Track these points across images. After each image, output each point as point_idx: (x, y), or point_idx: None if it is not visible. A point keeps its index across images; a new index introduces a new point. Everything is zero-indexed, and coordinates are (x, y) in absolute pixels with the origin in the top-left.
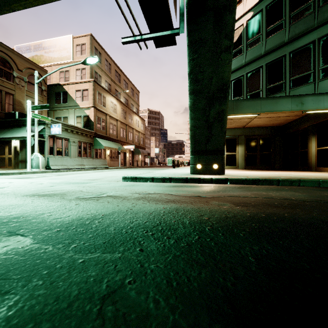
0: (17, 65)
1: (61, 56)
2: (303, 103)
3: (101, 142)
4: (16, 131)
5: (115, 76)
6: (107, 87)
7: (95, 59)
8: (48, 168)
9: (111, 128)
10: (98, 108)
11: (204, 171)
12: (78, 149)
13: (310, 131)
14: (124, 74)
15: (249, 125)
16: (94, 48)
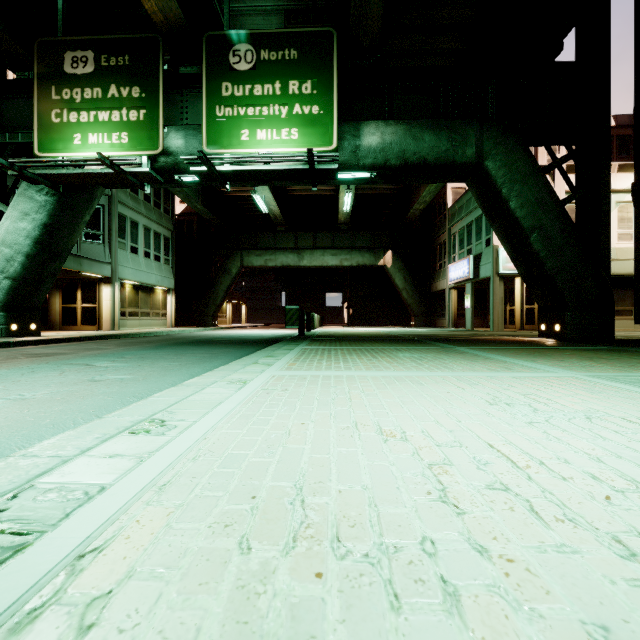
0: None
1: None
2: (82, 264)
3: None
4: None
5: None
6: None
7: None
8: None
9: None
10: None
11: (20, 333)
12: None
13: (54, 285)
14: None
15: None
16: None
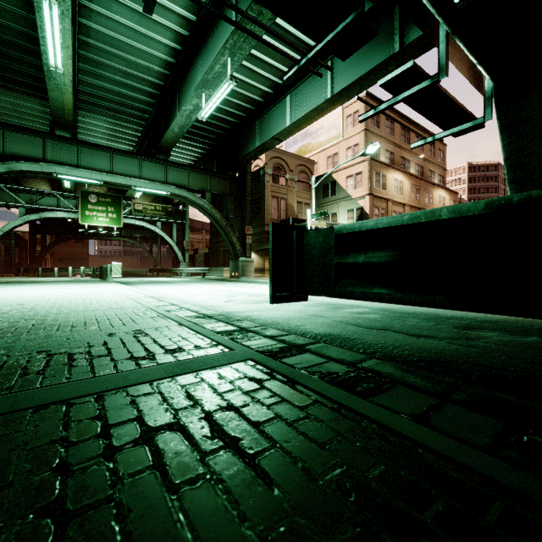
0: (289, 167)
1: (329, 137)
2: None
3: None
4: None
5: (400, 137)
6: (389, 158)
7: (375, 147)
8: None
9: None
10: (376, 195)
11: None
12: None
13: None
14: (416, 127)
15: None
16: None
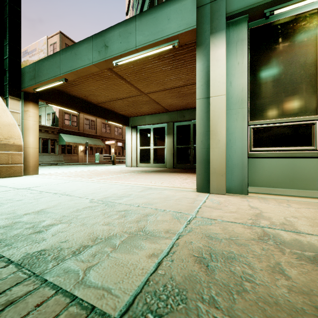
0: None
1: (39, 58)
2: (107, 45)
3: (65, 138)
4: None
5: None
6: None
7: None
8: None
9: (88, 124)
10: None
11: None
12: None
13: None
14: None
15: (168, 106)
16: (65, 46)
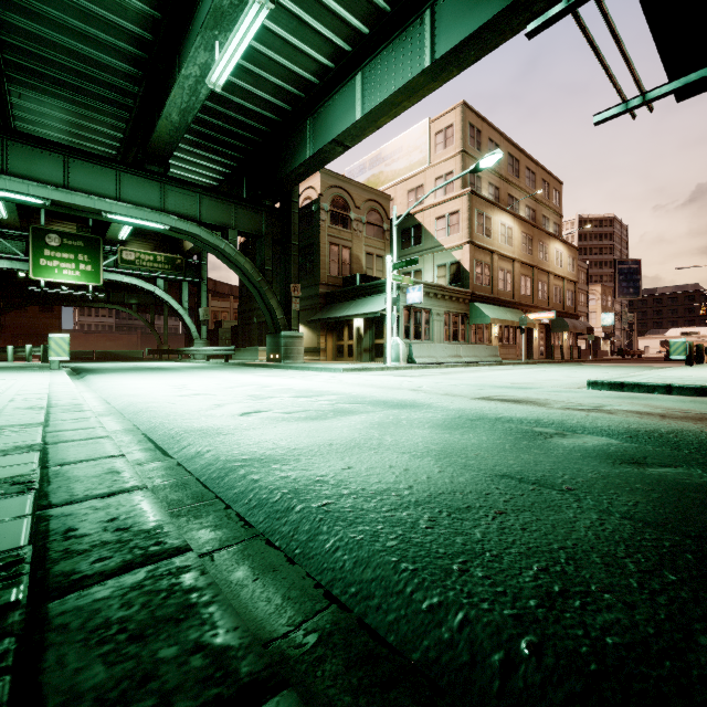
0: (354, 201)
1: (410, 163)
2: None
3: (484, 310)
4: (360, 304)
5: (507, 167)
6: (493, 195)
7: (495, 157)
8: (410, 361)
9: (502, 279)
10: (477, 244)
11: None
12: (444, 328)
13: None
14: (527, 155)
15: None
16: (467, 128)
